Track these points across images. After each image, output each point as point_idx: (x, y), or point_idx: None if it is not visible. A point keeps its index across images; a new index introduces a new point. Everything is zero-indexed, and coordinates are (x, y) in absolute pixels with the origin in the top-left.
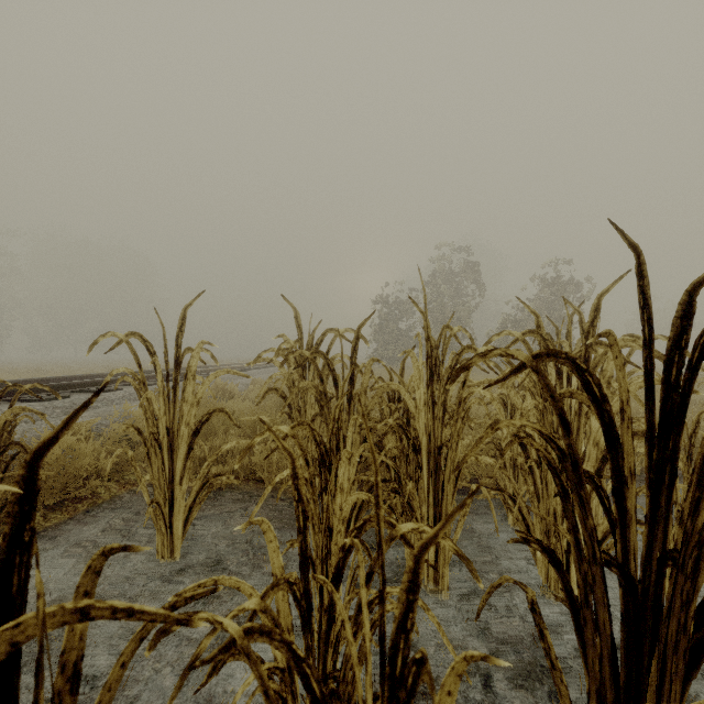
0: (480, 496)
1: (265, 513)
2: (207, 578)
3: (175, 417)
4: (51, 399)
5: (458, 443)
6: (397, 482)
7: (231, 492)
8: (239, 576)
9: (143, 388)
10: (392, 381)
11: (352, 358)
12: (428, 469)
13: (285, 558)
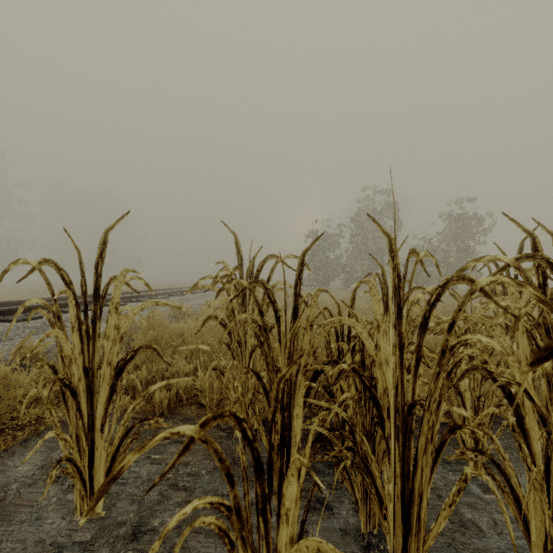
0: (451, 456)
1: (203, 447)
2: (126, 547)
3: (95, 355)
4: (24, 320)
5: (440, 404)
6: (352, 440)
7: (173, 418)
8: (163, 547)
9: (58, 322)
10: (340, 313)
11: (296, 287)
12: (394, 430)
13: (219, 516)
